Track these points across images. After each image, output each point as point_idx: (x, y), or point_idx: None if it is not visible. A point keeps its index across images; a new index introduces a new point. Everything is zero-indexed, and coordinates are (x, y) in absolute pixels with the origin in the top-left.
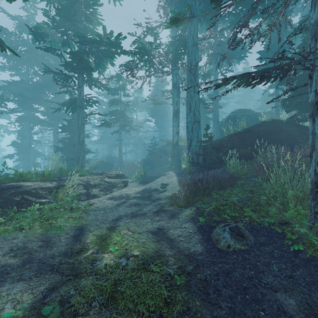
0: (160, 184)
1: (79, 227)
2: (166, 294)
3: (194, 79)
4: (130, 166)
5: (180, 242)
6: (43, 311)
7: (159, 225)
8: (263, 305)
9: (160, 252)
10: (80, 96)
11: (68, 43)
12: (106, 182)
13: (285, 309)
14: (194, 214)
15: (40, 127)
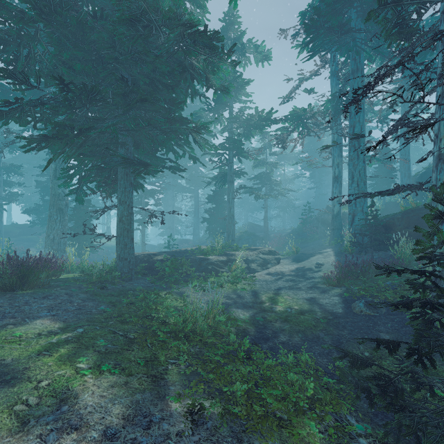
0: (315, 263)
1: (253, 291)
2: (314, 323)
3: (358, 145)
4: (278, 238)
5: (326, 306)
6: (256, 318)
7: (312, 295)
8: (368, 334)
9: (312, 308)
10: (231, 171)
11: (218, 120)
12: (261, 258)
13: (381, 337)
14: (342, 291)
15: (182, 195)
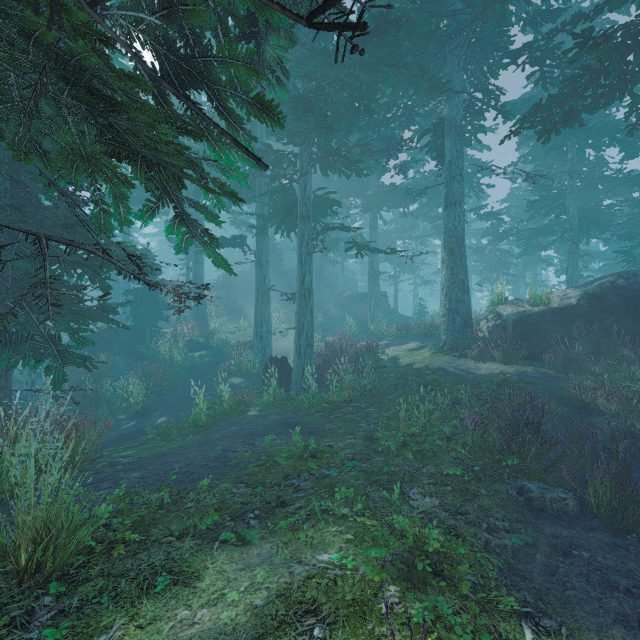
0: None
1: None
2: None
3: None
4: None
5: None
6: None
7: None
8: None
9: None
10: None
11: None
12: None
13: None
14: None
15: None
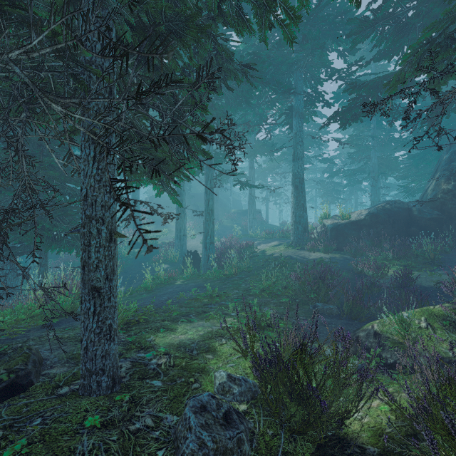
0: None
1: None
2: None
3: None
4: None
5: None
6: None
7: None
8: None
9: None
10: None
11: None
12: None
13: None
14: None
15: None
